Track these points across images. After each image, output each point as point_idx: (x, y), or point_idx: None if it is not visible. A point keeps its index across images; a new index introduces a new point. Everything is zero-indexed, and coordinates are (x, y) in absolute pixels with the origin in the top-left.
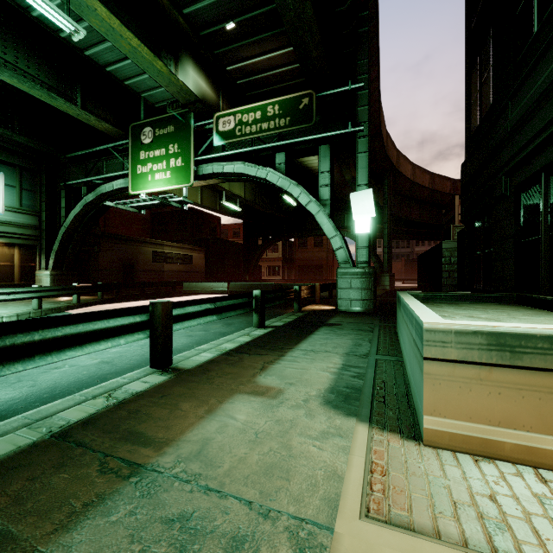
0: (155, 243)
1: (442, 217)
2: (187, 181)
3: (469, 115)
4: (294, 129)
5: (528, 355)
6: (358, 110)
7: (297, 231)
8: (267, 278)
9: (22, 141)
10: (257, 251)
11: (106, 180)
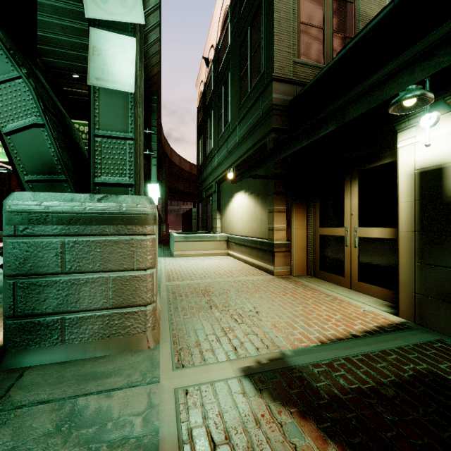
0: None
1: None
2: None
3: (198, 160)
4: None
5: (189, 239)
6: (152, 143)
7: None
8: None
9: None
10: None
11: None
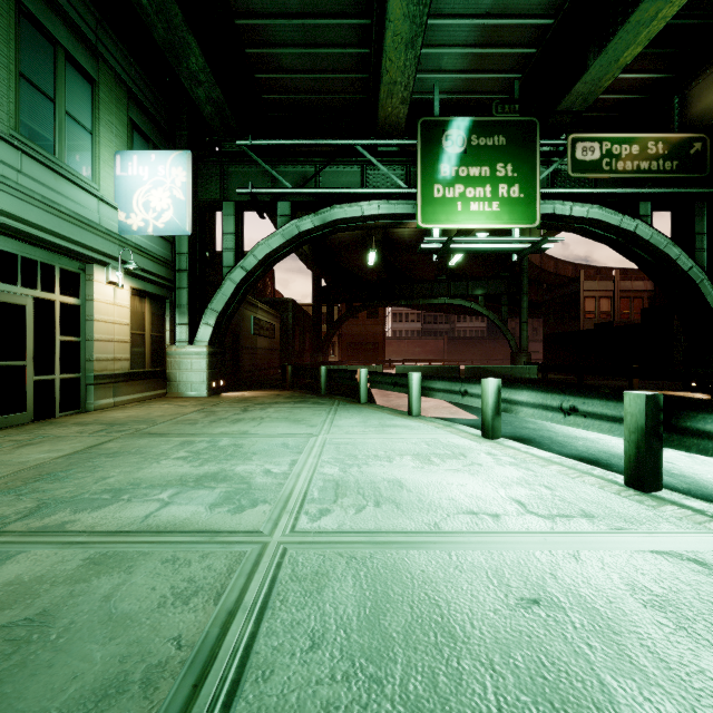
0: (253, 303)
1: (544, 292)
2: (529, 221)
3: None
4: (683, 176)
5: None
6: None
7: (400, 297)
8: None
9: (201, 97)
10: (337, 322)
11: (323, 196)
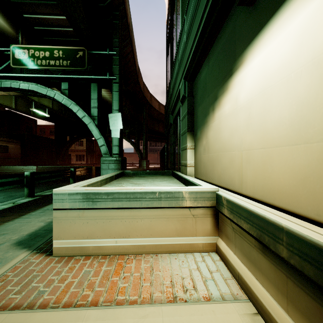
0: None
1: None
2: None
3: (167, 82)
4: (73, 69)
5: (99, 202)
6: (113, 66)
7: None
8: (75, 163)
9: None
10: (65, 145)
11: None
